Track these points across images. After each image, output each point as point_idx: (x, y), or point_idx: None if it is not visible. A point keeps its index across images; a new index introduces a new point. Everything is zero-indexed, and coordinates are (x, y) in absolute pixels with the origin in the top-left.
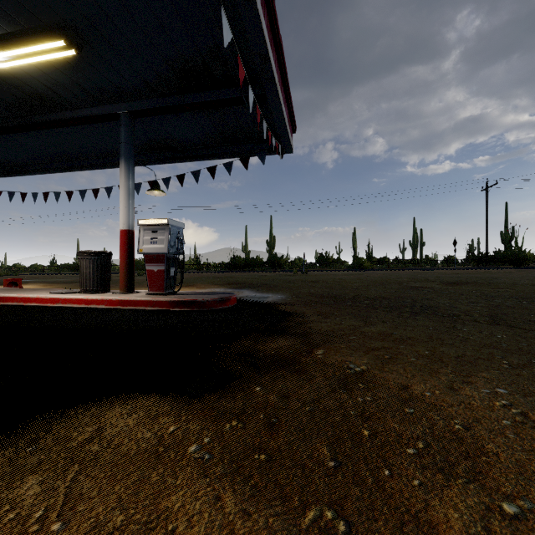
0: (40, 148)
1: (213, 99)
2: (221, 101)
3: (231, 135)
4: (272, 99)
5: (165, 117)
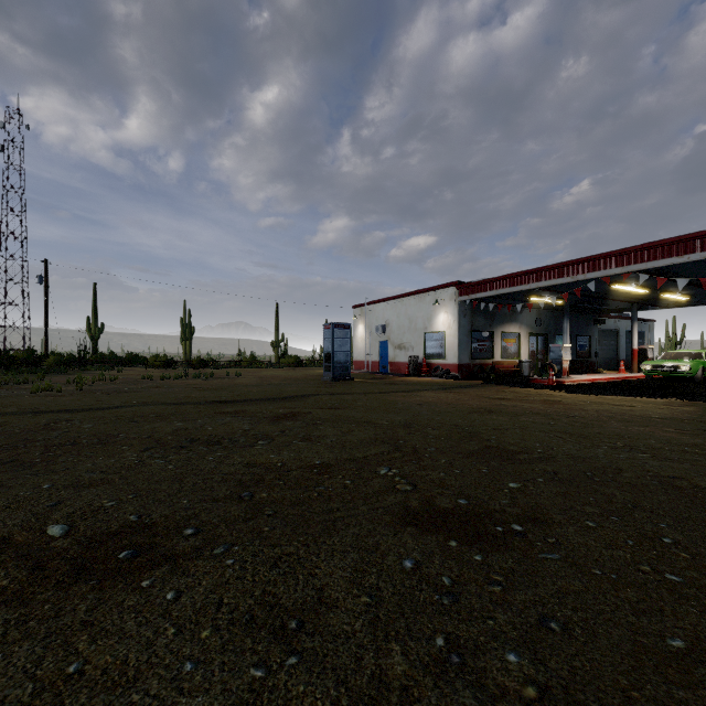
0: None
1: None
2: None
3: None
4: None
5: None
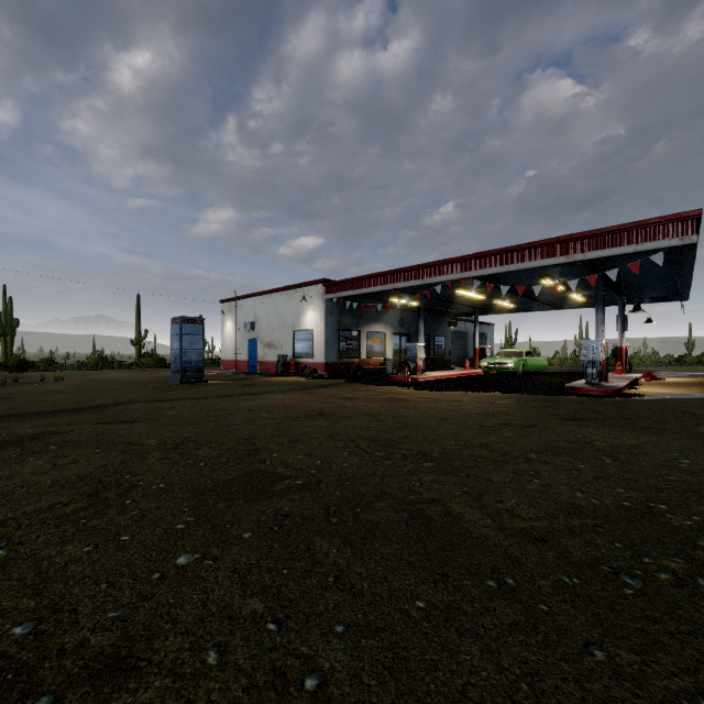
0: (653, 281)
1: (584, 265)
2: (586, 264)
3: (660, 250)
4: (579, 261)
5: (617, 264)
